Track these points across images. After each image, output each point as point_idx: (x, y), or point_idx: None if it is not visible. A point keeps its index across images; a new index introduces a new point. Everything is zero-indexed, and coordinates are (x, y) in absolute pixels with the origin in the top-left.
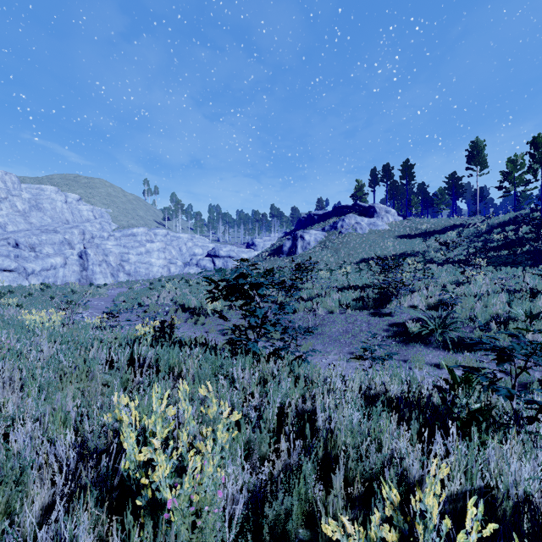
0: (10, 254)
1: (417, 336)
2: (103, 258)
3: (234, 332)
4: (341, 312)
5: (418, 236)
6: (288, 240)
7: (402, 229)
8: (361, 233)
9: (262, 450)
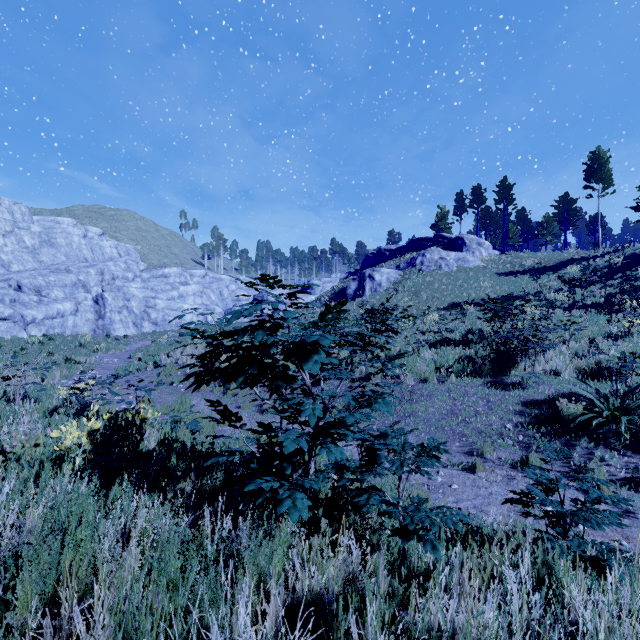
0: (4, 298)
1: (577, 426)
2: (124, 304)
3: (245, 465)
4: (440, 380)
5: (524, 274)
6: (353, 280)
7: (501, 265)
8: (447, 271)
9: None
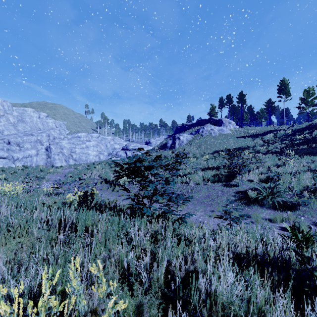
0: (4, 148)
1: (255, 200)
2: (60, 151)
3: (133, 200)
4: (204, 183)
5: (249, 137)
6: (170, 139)
7: (239, 133)
8: (214, 135)
9: (151, 315)
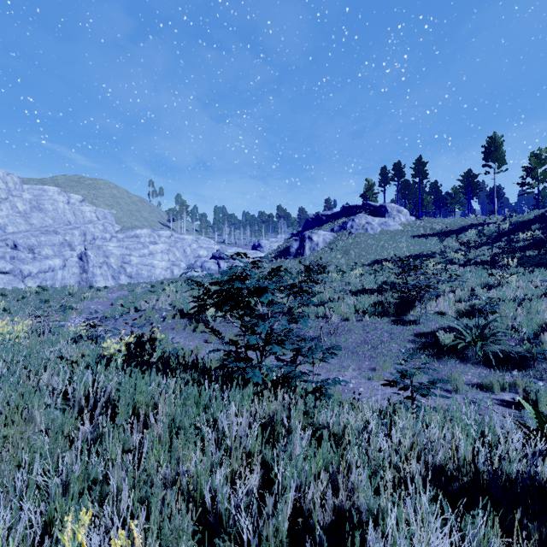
0: (5, 255)
1: (451, 349)
2: (104, 260)
3: (227, 355)
4: (358, 319)
5: (433, 236)
6: (295, 241)
7: (416, 229)
8: (372, 233)
9: None
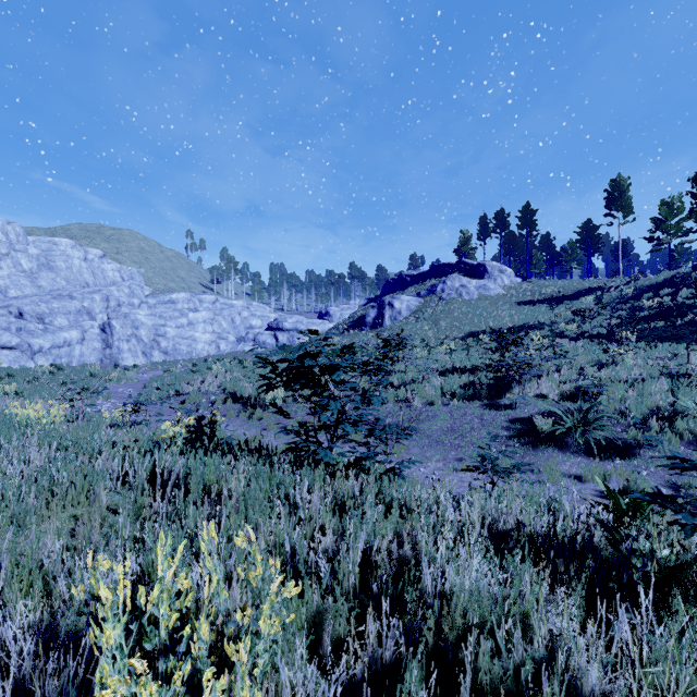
0: (11, 326)
1: (549, 437)
2: (133, 332)
3: (298, 434)
4: (445, 403)
5: (543, 303)
6: (372, 308)
7: (522, 293)
8: (467, 299)
9: (336, 629)
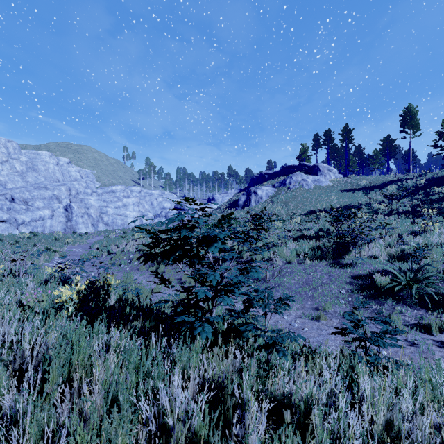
0: (3, 207)
1: (386, 291)
2: (85, 211)
3: (175, 307)
4: (299, 262)
5: (359, 191)
6: (243, 195)
7: (344, 184)
8: (307, 188)
9: None
